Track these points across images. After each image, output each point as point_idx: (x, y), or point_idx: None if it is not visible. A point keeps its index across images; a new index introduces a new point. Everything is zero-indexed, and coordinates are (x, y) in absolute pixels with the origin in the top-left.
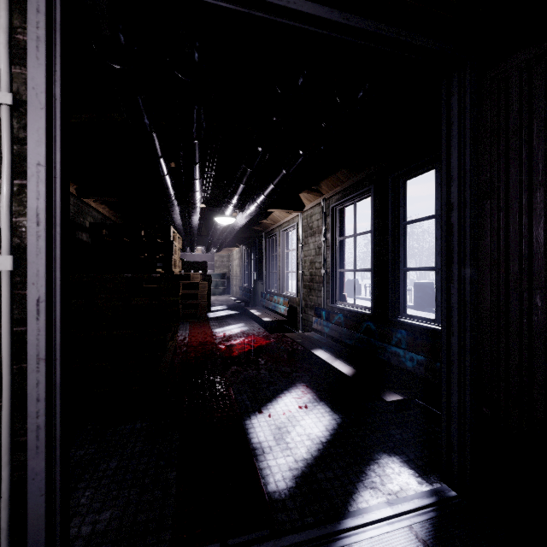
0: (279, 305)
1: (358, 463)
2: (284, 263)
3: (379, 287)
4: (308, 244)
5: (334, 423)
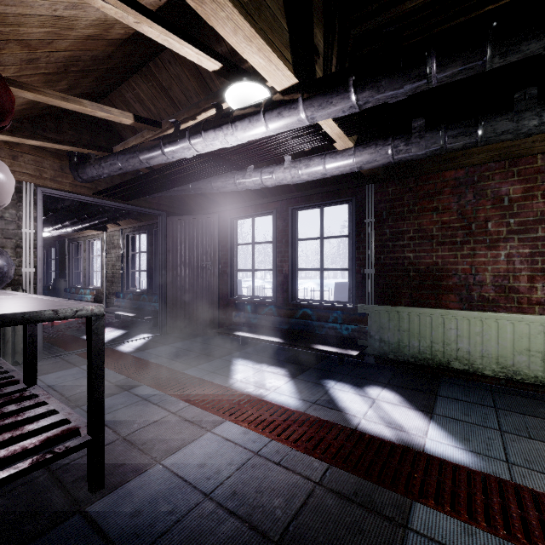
0: (86, 295)
1: (133, 336)
2: (89, 265)
3: (150, 279)
4: (111, 254)
5: (125, 332)
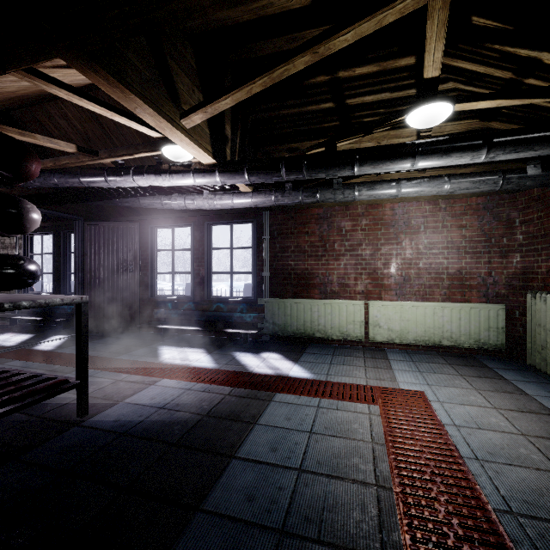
0: None
1: (45, 338)
2: None
3: (57, 281)
4: None
5: (33, 335)
